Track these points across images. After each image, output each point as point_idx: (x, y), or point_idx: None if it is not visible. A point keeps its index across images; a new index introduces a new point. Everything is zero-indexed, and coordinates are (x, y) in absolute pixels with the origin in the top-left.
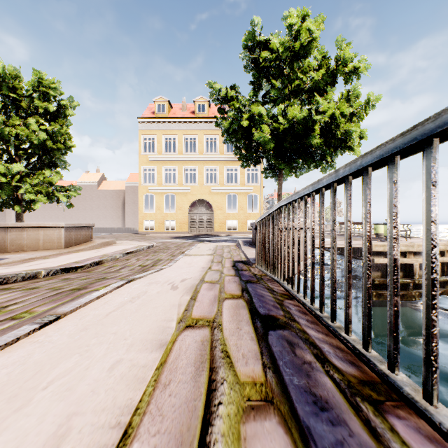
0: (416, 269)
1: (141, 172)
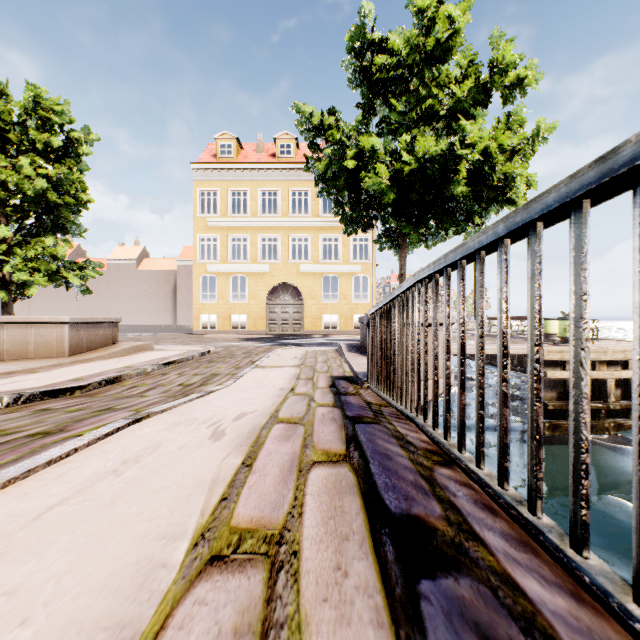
0: (611, 387)
1: (197, 243)
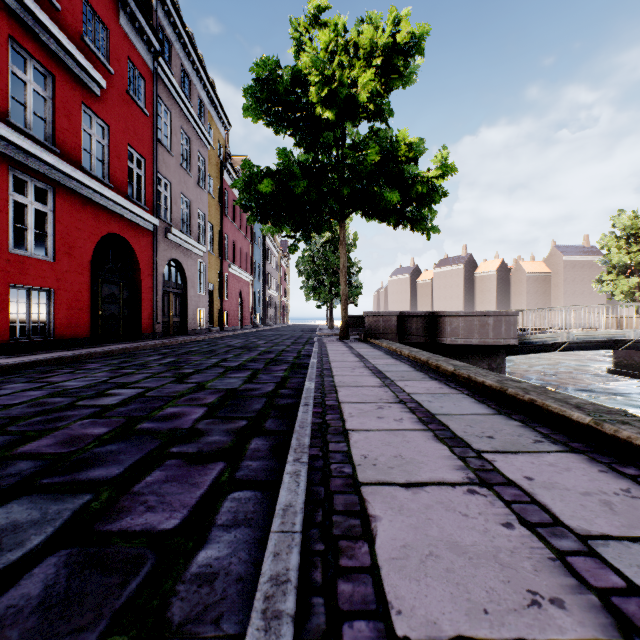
0: None
1: None
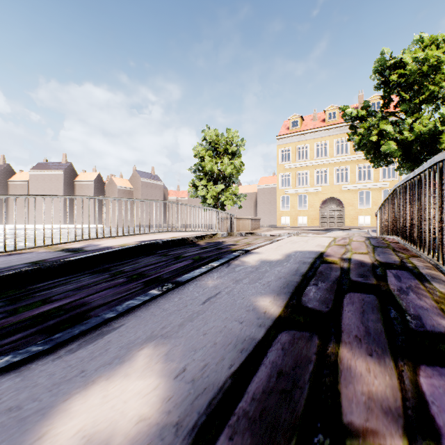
0: None
1: (279, 178)
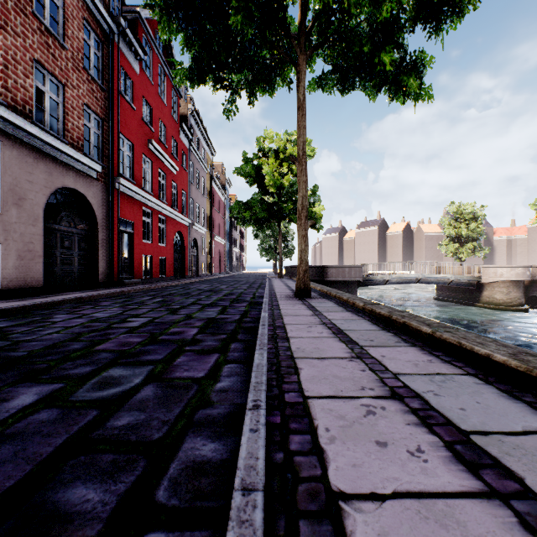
0: None
1: None
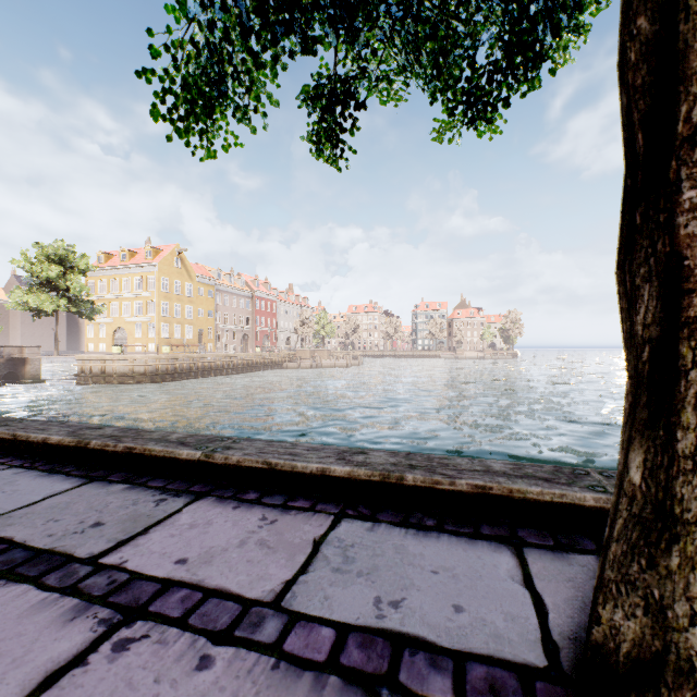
0: (89, 369)
1: None
